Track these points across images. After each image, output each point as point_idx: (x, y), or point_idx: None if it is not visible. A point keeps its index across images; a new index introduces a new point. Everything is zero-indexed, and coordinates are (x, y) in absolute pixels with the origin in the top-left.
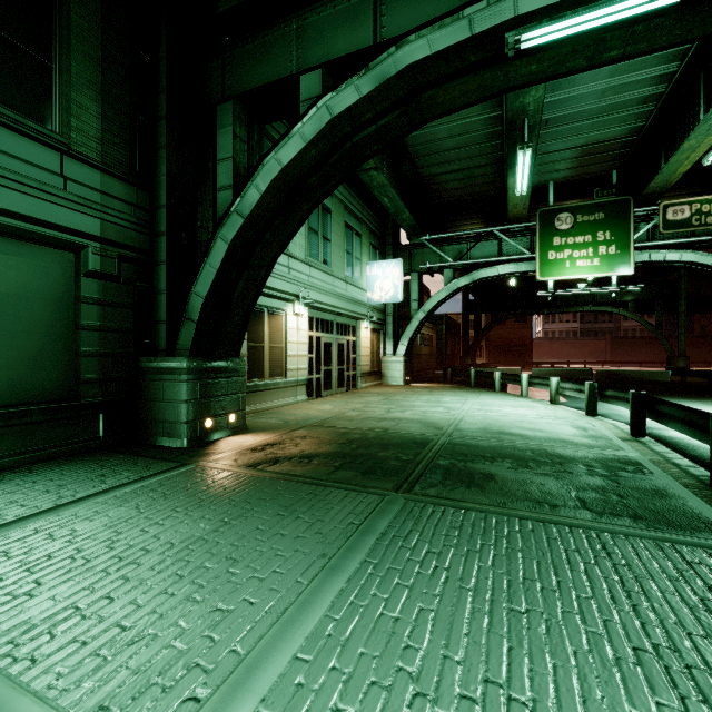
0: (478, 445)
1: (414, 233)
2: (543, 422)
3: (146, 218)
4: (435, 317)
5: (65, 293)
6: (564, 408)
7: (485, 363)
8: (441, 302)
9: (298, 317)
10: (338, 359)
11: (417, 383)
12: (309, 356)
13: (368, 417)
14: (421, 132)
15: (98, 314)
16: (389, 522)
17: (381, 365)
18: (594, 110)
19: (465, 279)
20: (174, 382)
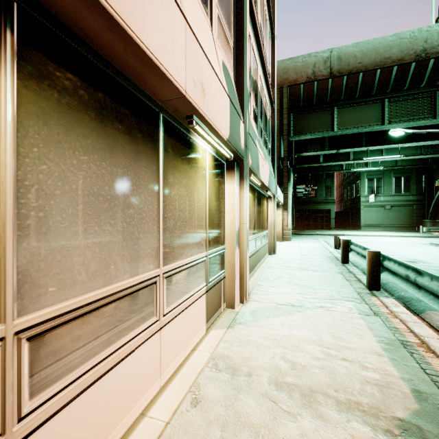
0: None
1: None
2: None
3: (424, 199)
4: None
5: (411, 212)
6: None
7: None
8: None
9: None
10: None
11: None
12: None
13: None
14: None
15: (415, 214)
16: (434, 234)
17: None
18: None
19: None
20: (426, 223)
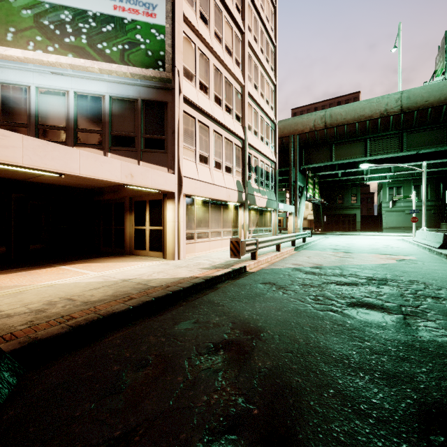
0: None
1: None
2: None
3: (442, 204)
4: None
5: (430, 215)
6: None
7: None
8: None
9: None
10: None
11: None
12: None
13: None
14: None
15: (434, 217)
16: None
17: None
18: None
19: None
20: (442, 226)
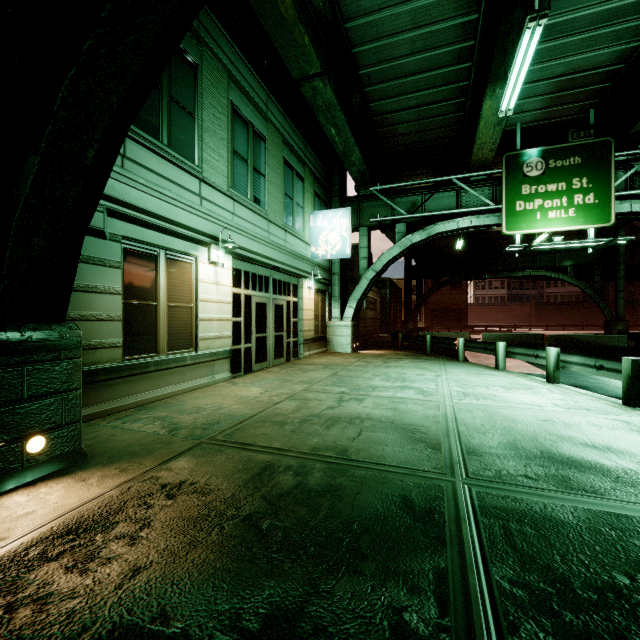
0: (554, 517)
1: (363, 182)
2: (584, 422)
3: None
4: (379, 281)
5: None
6: (574, 390)
7: (427, 327)
8: (392, 260)
9: (217, 267)
10: (275, 324)
11: (366, 349)
12: (235, 320)
13: (311, 415)
14: (376, 45)
15: None
16: None
17: (326, 330)
18: (589, 18)
19: (420, 234)
20: None
